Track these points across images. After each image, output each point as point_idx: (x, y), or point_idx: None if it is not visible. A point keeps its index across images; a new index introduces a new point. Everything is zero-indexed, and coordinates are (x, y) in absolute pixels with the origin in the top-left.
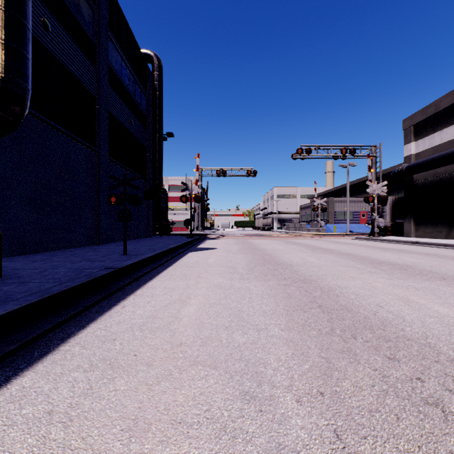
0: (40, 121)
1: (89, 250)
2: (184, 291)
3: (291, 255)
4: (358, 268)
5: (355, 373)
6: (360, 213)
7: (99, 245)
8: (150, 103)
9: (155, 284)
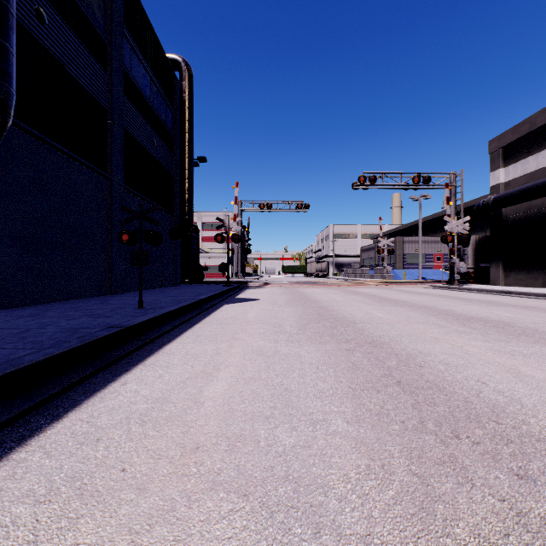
0: (33, 138)
1: (97, 301)
2: (212, 359)
3: (353, 308)
4: (441, 326)
5: (471, 507)
6: (435, 256)
7: (112, 295)
8: (177, 121)
9: (174, 348)
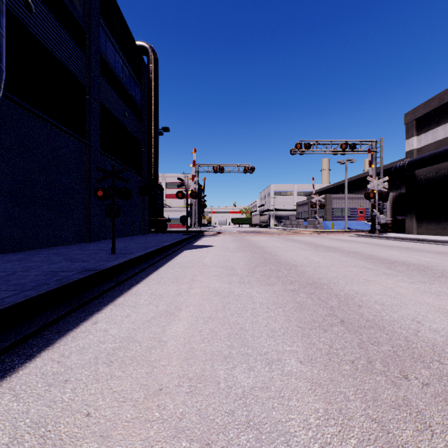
0: (22, 109)
1: (77, 248)
2: (174, 299)
3: (293, 254)
4: (370, 269)
5: None
6: (358, 210)
7: (90, 242)
8: (145, 97)
9: (141, 289)
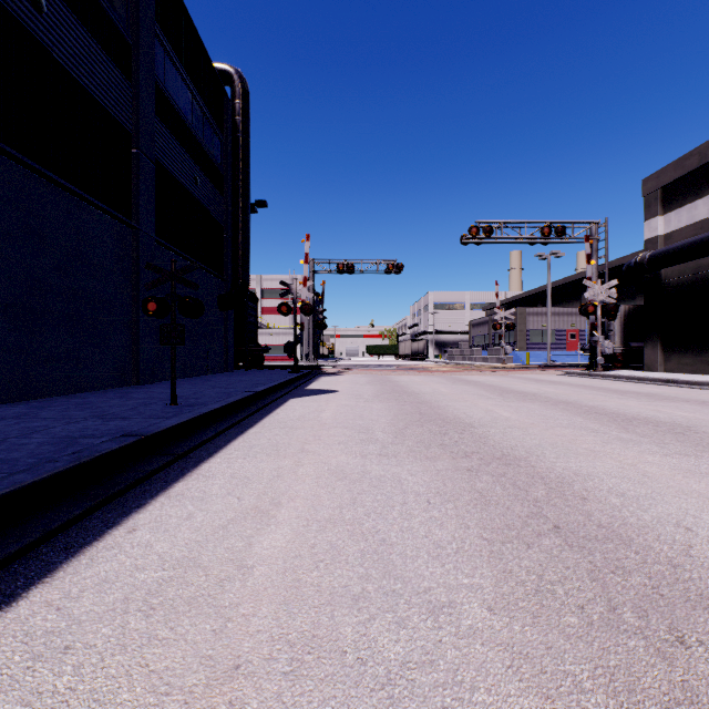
0: (26, 169)
1: (116, 395)
2: (270, 485)
3: (467, 405)
4: (595, 431)
5: None
6: (568, 333)
7: (138, 385)
8: (228, 152)
9: (216, 467)
